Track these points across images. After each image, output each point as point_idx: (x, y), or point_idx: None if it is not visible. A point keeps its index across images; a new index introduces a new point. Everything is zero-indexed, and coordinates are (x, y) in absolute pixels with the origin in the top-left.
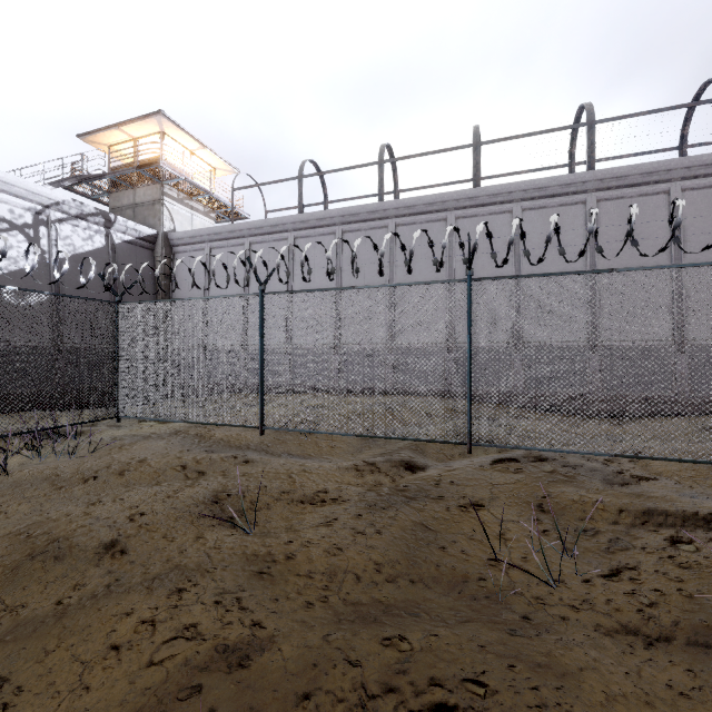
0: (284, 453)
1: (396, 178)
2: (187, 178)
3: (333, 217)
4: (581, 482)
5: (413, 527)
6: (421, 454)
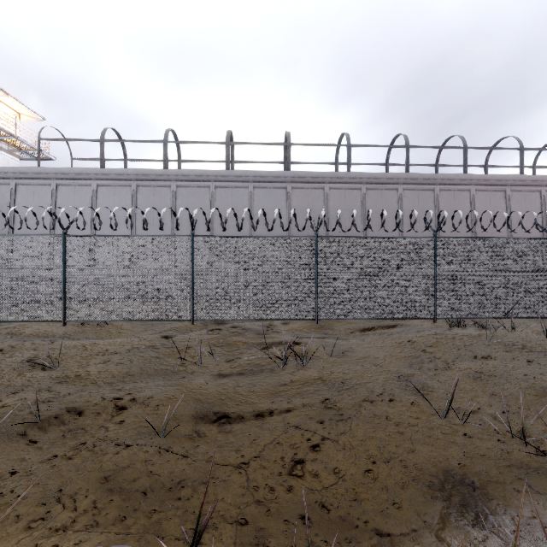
0: (83, 338)
1: (179, 151)
2: None
3: (129, 174)
4: (245, 334)
5: (151, 358)
6: (176, 331)
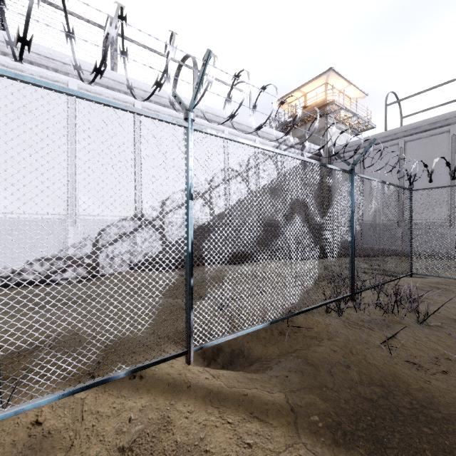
0: None
1: None
2: (345, 108)
3: None
4: None
5: None
6: None
